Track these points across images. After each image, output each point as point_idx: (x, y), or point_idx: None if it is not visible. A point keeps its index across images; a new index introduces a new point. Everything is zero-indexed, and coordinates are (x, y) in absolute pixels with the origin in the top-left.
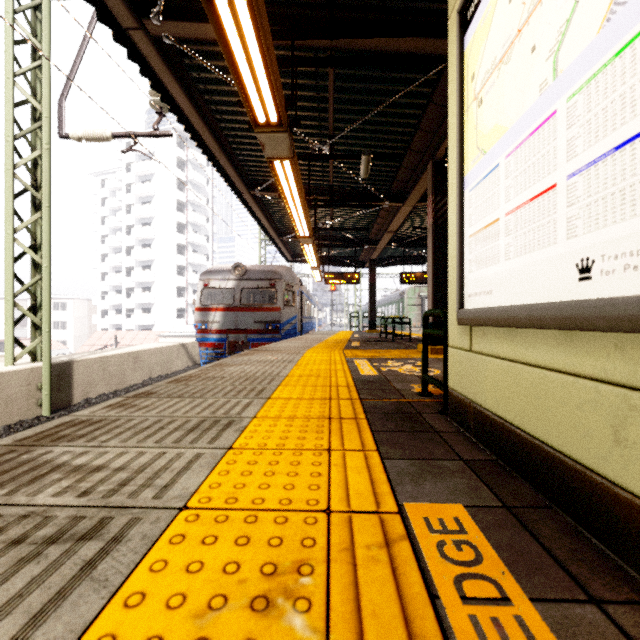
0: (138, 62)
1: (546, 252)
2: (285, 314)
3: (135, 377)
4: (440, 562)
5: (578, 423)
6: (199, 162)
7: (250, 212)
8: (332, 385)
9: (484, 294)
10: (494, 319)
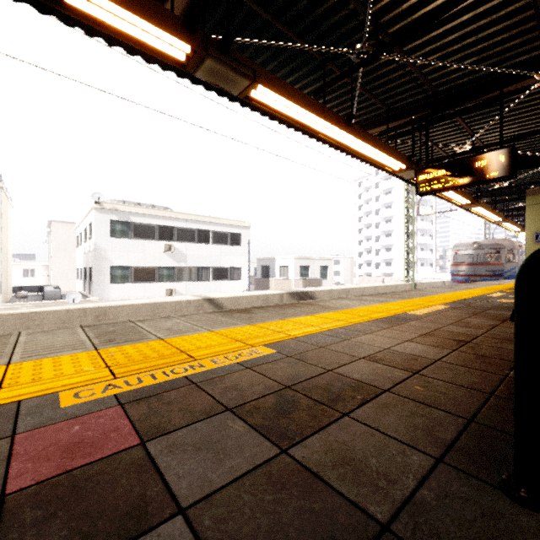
0: (456, 205)
1: None
2: (506, 267)
3: None
4: None
5: None
6: None
7: (484, 218)
8: None
9: None
10: None
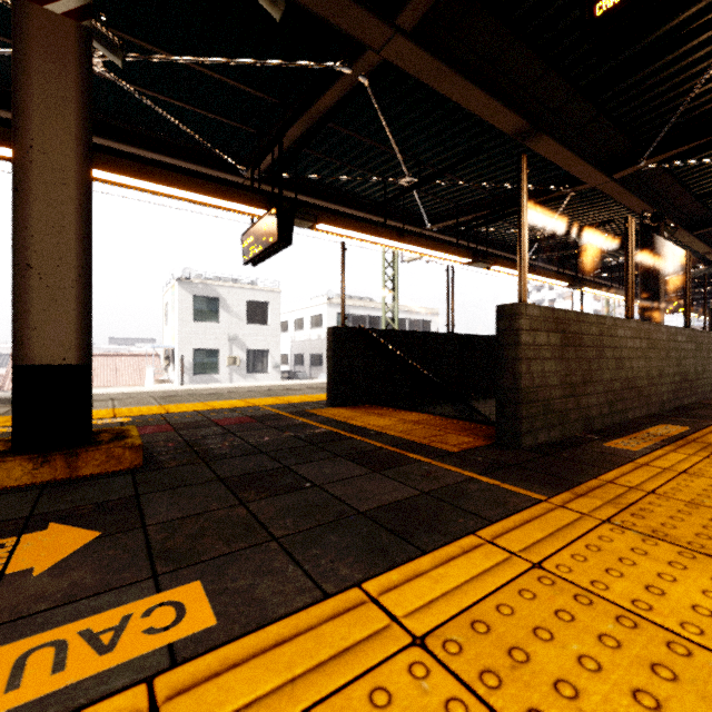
0: None
1: None
2: None
3: None
4: None
5: None
6: None
7: None
8: None
9: None
10: None
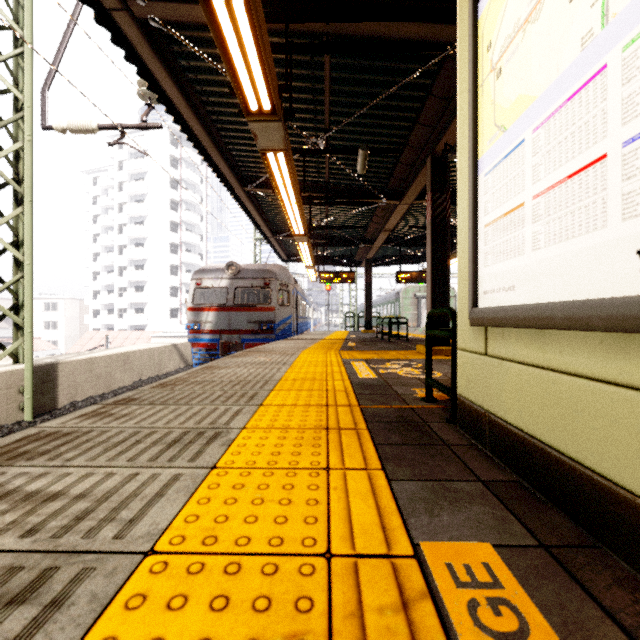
0: (123, 47)
1: (591, 238)
2: (280, 314)
3: (124, 379)
4: (475, 635)
5: (638, 447)
6: (193, 160)
7: (244, 209)
8: (329, 389)
9: (504, 290)
10: (519, 319)
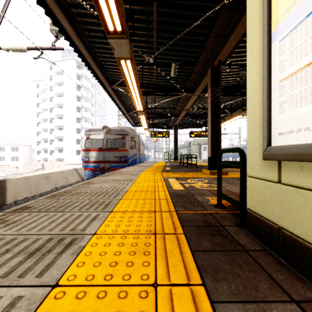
0: None
1: None
2: (130, 153)
3: (46, 187)
4: None
5: None
6: (88, 76)
7: (111, 98)
8: (156, 198)
9: (307, 130)
10: None
